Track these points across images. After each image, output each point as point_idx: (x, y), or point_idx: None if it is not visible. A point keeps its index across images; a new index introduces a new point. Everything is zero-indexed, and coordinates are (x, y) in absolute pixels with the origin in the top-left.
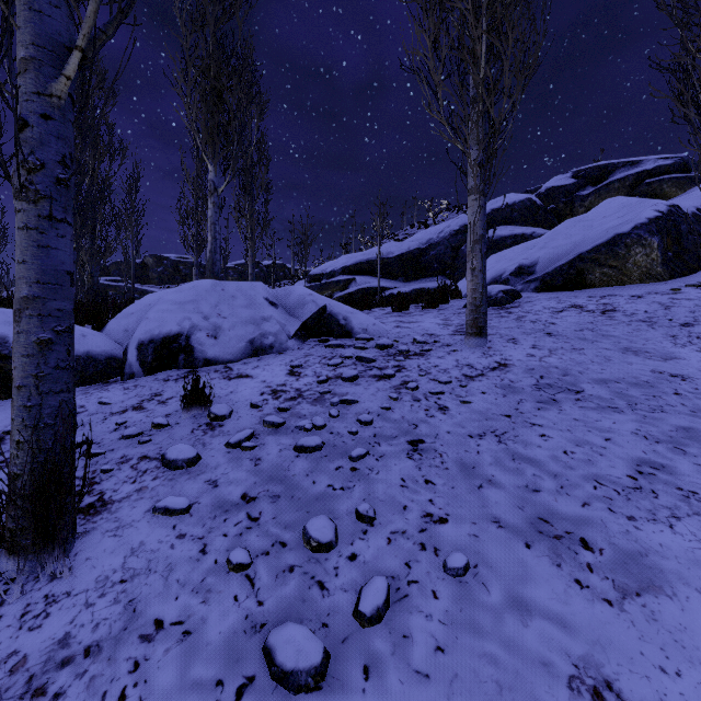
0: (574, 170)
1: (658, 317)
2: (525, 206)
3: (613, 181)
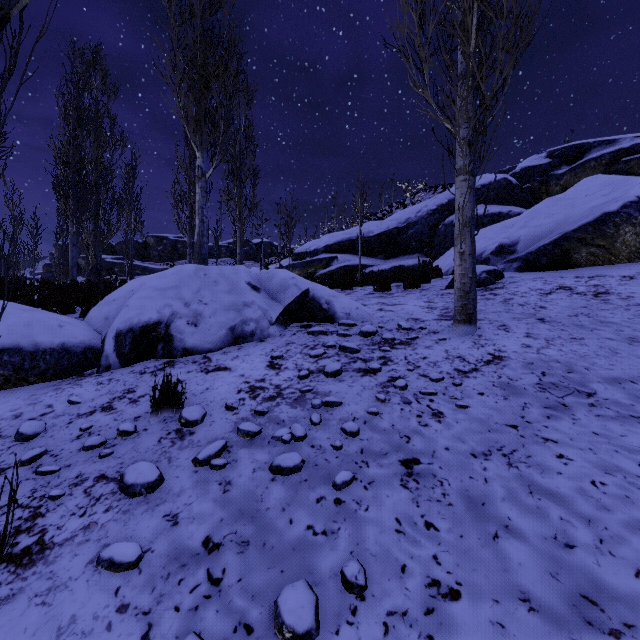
0: (549, 150)
1: None
2: (501, 185)
3: (589, 160)
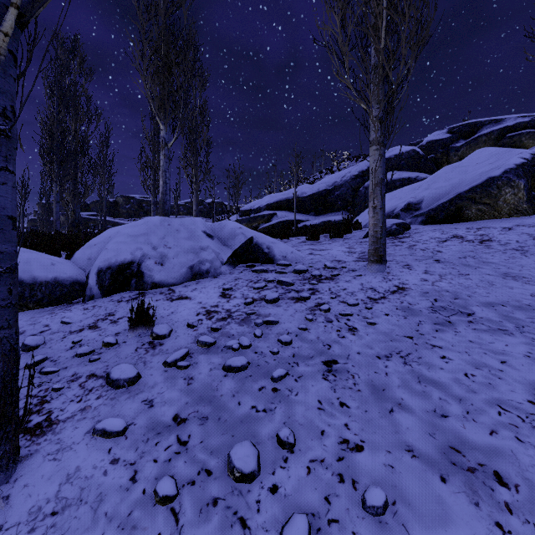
0: (449, 127)
1: (529, 246)
2: (410, 156)
3: (481, 135)
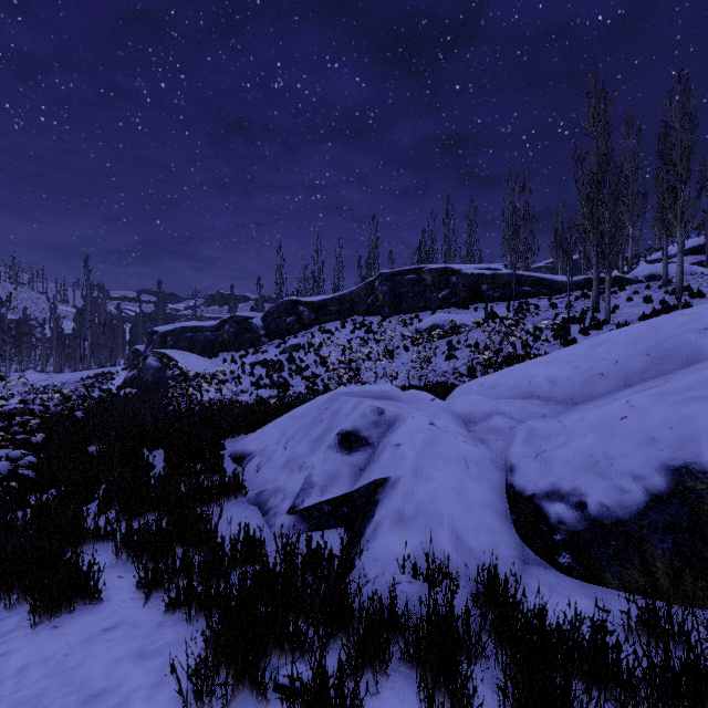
0: None
1: None
2: None
3: None
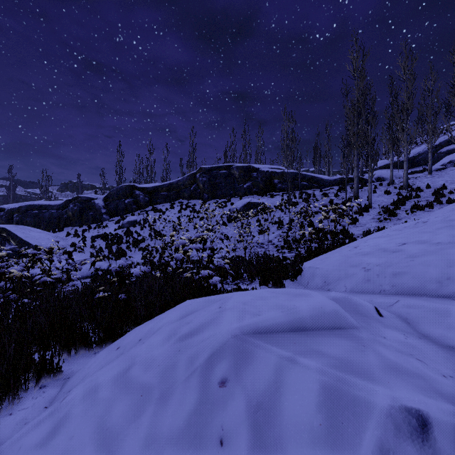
0: None
1: None
2: None
3: None
